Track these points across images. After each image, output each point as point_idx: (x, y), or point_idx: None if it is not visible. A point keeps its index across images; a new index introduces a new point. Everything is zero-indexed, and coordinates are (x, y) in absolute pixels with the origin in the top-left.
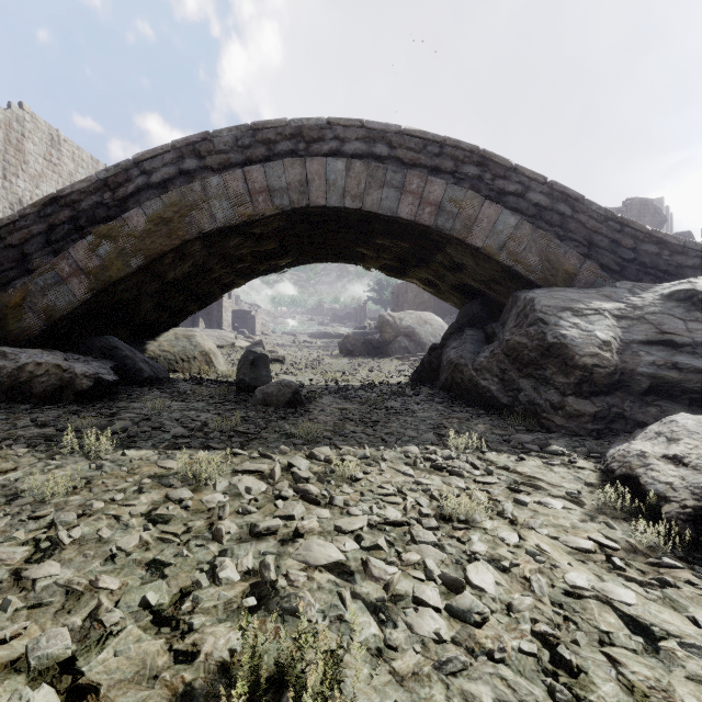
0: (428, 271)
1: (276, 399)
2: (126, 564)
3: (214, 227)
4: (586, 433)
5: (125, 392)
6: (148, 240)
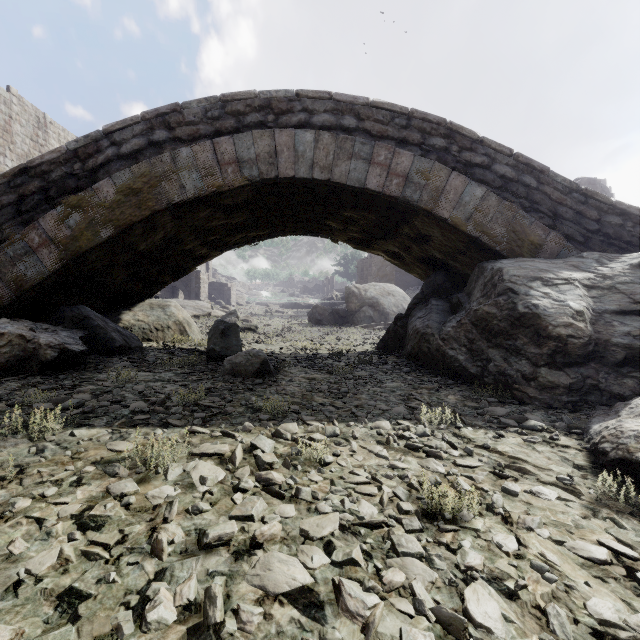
0: (394, 243)
1: (245, 369)
2: (32, 597)
3: (183, 198)
4: (561, 406)
5: (94, 361)
6: (118, 211)
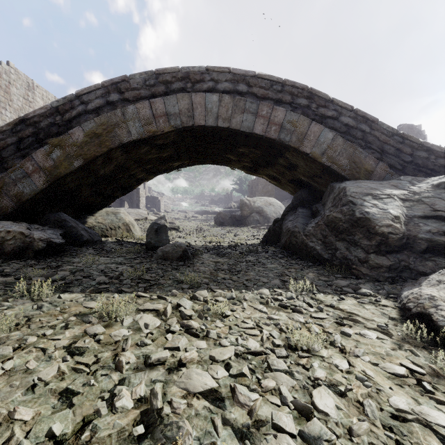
0: (273, 170)
1: (172, 255)
2: (43, 393)
3: (130, 139)
4: (384, 279)
5: (70, 250)
6: (85, 148)
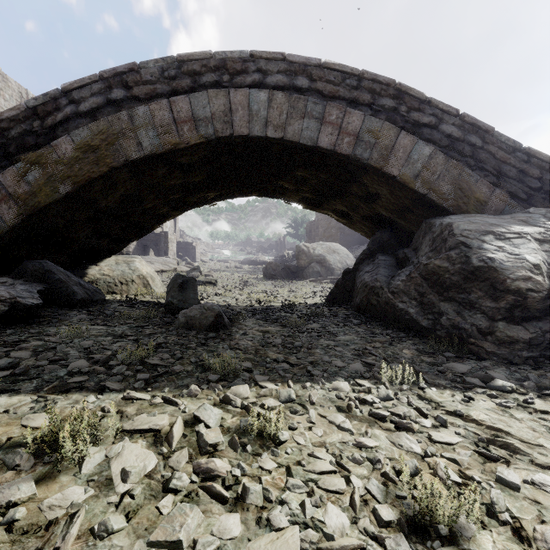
0: (342, 203)
1: (199, 323)
2: None
3: (140, 155)
4: (521, 361)
5: (51, 315)
6: (76, 167)
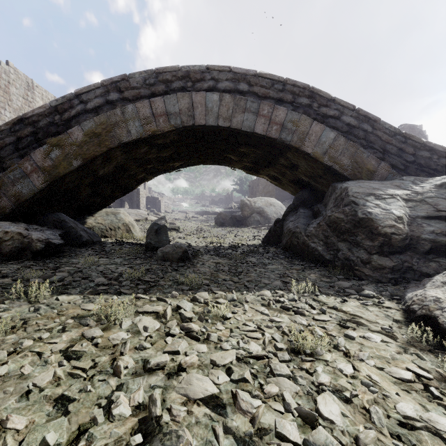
0: (274, 170)
1: (172, 256)
2: (38, 400)
3: (130, 139)
4: (386, 281)
5: (68, 251)
6: (85, 148)
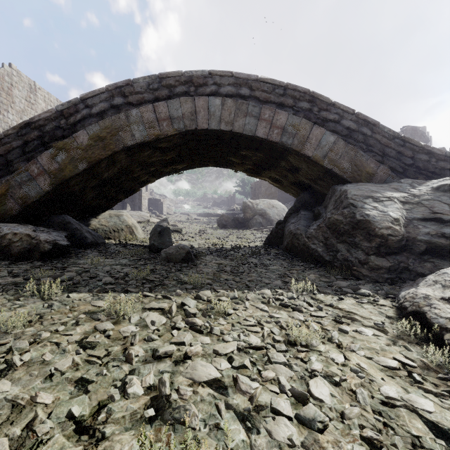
0: (275, 172)
1: (175, 257)
2: (60, 381)
3: (134, 143)
4: (383, 281)
5: (74, 252)
6: (90, 151)
